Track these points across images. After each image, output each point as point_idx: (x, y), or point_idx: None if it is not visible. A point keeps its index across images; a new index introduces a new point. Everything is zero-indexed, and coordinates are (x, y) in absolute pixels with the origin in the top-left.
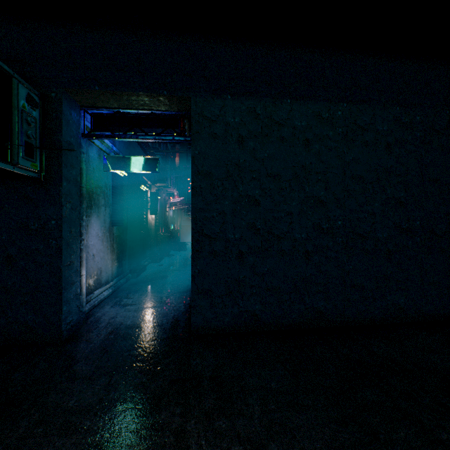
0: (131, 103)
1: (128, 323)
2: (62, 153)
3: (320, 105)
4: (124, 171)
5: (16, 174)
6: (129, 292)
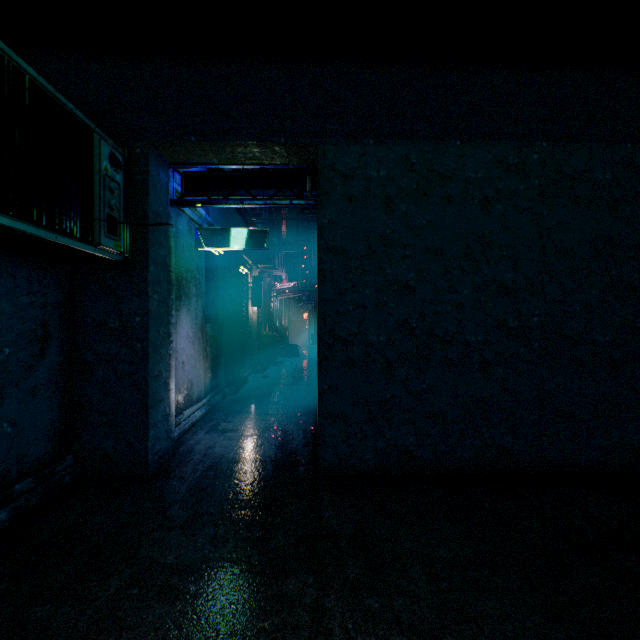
0: (236, 156)
1: (231, 455)
2: (149, 228)
3: (505, 147)
4: (222, 248)
5: (96, 258)
6: (227, 414)
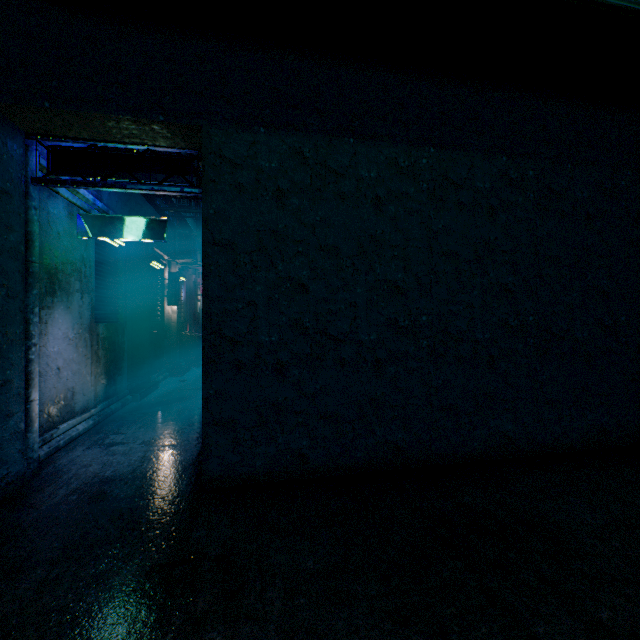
0: (110, 131)
1: (107, 473)
2: None
3: (397, 149)
4: (113, 238)
5: None
6: (121, 424)
